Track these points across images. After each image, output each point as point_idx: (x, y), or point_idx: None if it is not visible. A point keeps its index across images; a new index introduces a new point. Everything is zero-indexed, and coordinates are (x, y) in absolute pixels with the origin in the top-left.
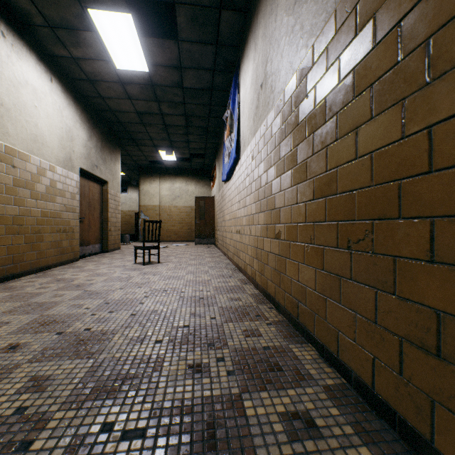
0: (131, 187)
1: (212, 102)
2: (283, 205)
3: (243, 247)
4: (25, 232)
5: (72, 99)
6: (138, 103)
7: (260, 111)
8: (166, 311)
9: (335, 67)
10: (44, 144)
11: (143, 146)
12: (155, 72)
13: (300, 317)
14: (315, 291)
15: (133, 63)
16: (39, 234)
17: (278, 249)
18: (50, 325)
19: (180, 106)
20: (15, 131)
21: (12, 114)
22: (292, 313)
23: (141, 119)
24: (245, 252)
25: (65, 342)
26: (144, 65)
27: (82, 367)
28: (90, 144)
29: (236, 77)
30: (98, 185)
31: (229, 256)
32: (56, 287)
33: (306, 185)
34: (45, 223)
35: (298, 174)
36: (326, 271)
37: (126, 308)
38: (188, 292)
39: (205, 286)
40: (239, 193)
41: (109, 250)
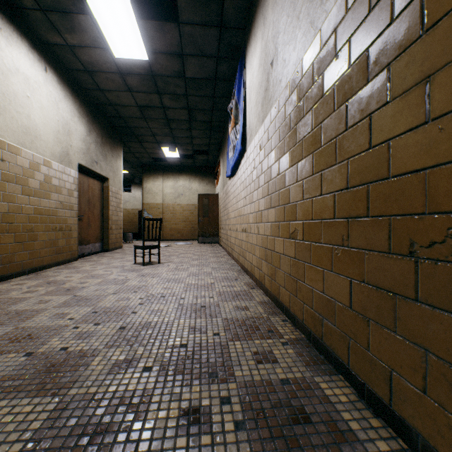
0: (135, 185)
1: (215, 94)
2: (300, 198)
3: (249, 247)
4: (16, 231)
5: (69, 91)
6: (139, 96)
7: (270, 92)
8: (161, 323)
9: (385, 2)
10: (37, 137)
11: (146, 142)
12: (155, 61)
13: (325, 338)
14: (349, 309)
15: (131, 51)
16: (32, 233)
17: (293, 251)
18: (21, 341)
19: (183, 99)
20: (4, 122)
21: (0, 104)
22: (314, 330)
23: (143, 113)
24: (252, 252)
25: (31, 367)
26: (143, 52)
27: (41, 411)
28: (89, 139)
29: (241, 62)
30: (98, 182)
31: (234, 256)
32: (44, 291)
33: (334, 171)
34: (39, 221)
35: (323, 158)
36: (369, 284)
37: (116, 319)
38: (188, 298)
39: (207, 291)
40: (245, 188)
41: (110, 249)
